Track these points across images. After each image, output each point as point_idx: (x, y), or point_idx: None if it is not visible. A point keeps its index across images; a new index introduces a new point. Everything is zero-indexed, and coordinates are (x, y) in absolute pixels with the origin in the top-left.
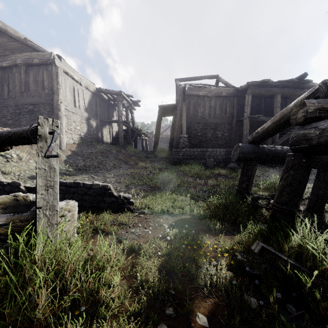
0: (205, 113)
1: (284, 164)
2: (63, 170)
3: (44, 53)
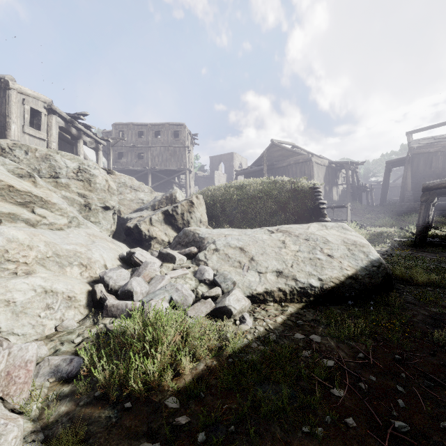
0: (438, 167)
1: None
2: None
3: (305, 155)
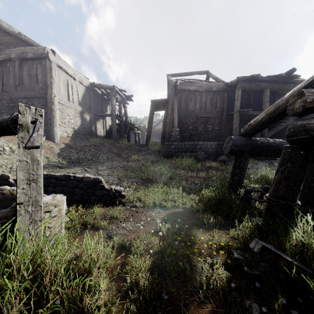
0: (196, 107)
1: (280, 157)
2: (56, 163)
3: (38, 47)
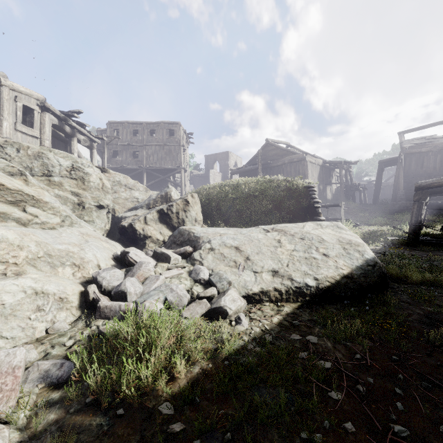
0: (429, 167)
1: None
2: None
3: (299, 154)
